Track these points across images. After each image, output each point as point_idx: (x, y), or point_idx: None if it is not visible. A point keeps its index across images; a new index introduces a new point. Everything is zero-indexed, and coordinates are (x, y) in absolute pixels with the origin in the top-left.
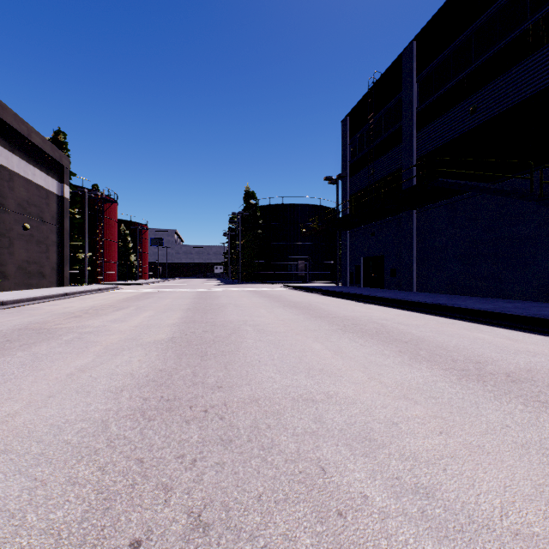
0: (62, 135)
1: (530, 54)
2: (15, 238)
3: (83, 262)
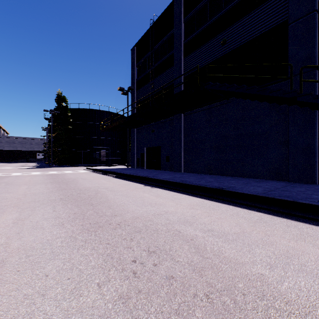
0: None
1: (264, 2)
2: None
3: None
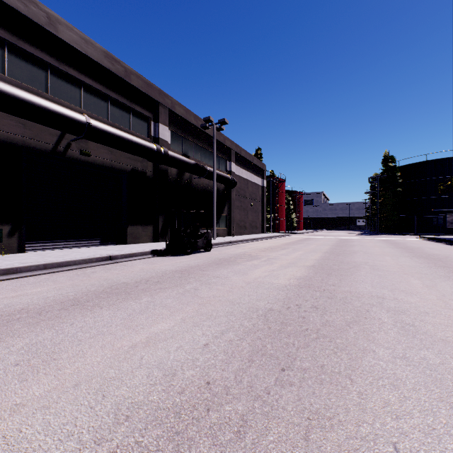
0: (259, 150)
1: None
2: (248, 210)
3: (269, 219)
